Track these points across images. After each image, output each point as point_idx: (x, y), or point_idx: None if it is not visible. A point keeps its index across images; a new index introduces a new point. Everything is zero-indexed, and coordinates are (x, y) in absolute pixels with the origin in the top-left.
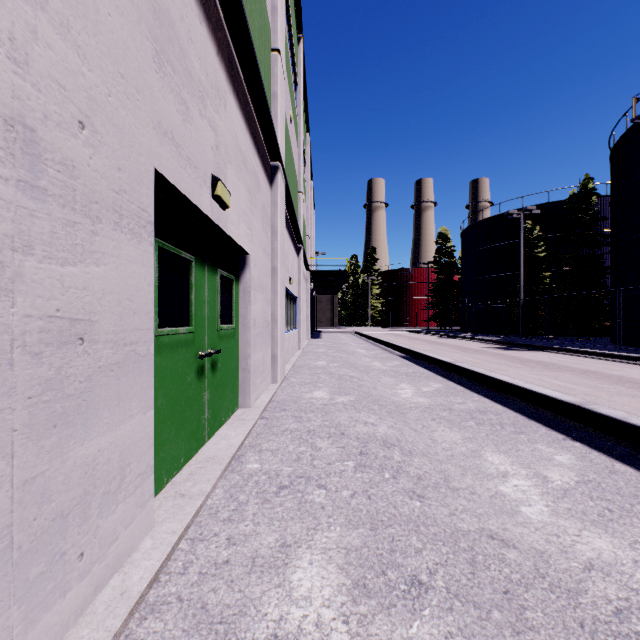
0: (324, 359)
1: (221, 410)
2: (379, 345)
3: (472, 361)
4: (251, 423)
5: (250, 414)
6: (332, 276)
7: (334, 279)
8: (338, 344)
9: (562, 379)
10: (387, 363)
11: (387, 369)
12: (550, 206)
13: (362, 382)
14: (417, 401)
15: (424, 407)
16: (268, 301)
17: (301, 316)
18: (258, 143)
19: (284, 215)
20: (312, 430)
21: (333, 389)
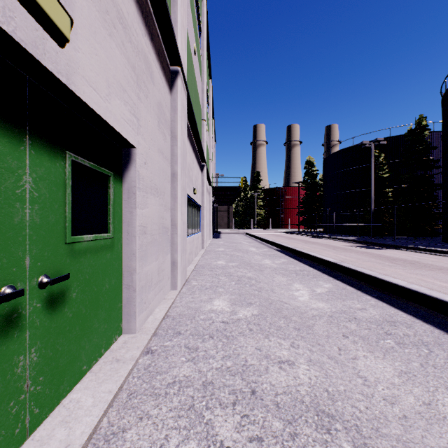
0: (223, 258)
1: (78, 357)
2: (265, 244)
3: (347, 259)
4: (125, 370)
5: (131, 347)
6: (229, 191)
7: (230, 193)
8: (234, 243)
9: (442, 279)
10: (276, 260)
11: (277, 267)
12: (391, 139)
13: (260, 284)
14: (317, 307)
15: (327, 316)
16: (167, 206)
17: (204, 221)
18: (151, 28)
19: (185, 124)
20: (209, 383)
21: (233, 296)
